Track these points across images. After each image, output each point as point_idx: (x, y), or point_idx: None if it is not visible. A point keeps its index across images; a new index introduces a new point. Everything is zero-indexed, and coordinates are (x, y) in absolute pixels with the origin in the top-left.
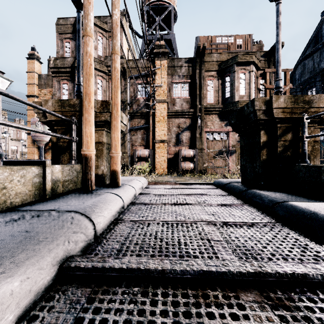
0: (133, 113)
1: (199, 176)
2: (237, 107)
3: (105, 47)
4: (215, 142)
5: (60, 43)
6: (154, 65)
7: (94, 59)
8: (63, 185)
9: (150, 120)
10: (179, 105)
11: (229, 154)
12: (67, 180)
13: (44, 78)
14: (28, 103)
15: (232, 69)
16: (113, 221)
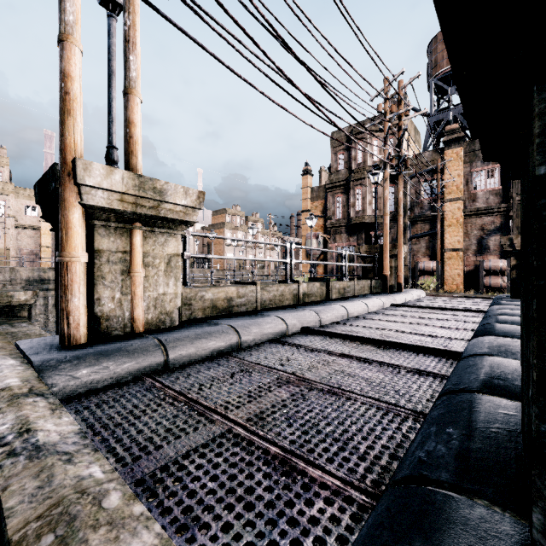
0: (415, 218)
1: None
2: None
3: (380, 149)
4: None
5: (334, 157)
6: (443, 155)
7: (369, 167)
8: (375, 289)
9: (437, 225)
10: (483, 200)
11: None
12: (376, 287)
13: (316, 190)
14: (365, 255)
15: None
16: (401, 303)
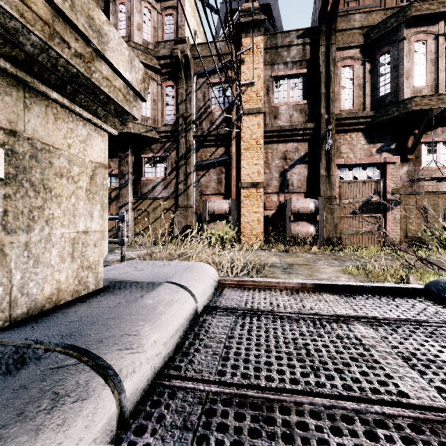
0: (203, 136)
1: (329, 251)
2: (408, 111)
3: (155, 27)
4: (357, 185)
5: None
6: (239, 47)
7: (137, 46)
8: None
9: (231, 147)
10: (287, 118)
11: (387, 207)
12: None
13: None
14: None
15: (397, 36)
16: None
